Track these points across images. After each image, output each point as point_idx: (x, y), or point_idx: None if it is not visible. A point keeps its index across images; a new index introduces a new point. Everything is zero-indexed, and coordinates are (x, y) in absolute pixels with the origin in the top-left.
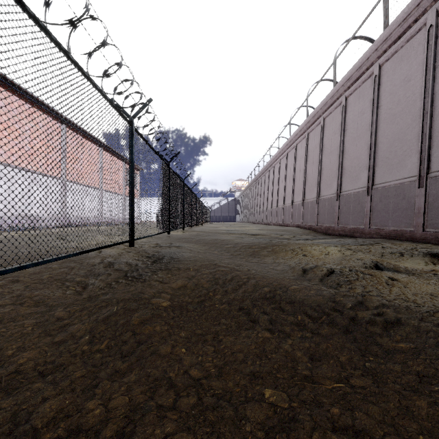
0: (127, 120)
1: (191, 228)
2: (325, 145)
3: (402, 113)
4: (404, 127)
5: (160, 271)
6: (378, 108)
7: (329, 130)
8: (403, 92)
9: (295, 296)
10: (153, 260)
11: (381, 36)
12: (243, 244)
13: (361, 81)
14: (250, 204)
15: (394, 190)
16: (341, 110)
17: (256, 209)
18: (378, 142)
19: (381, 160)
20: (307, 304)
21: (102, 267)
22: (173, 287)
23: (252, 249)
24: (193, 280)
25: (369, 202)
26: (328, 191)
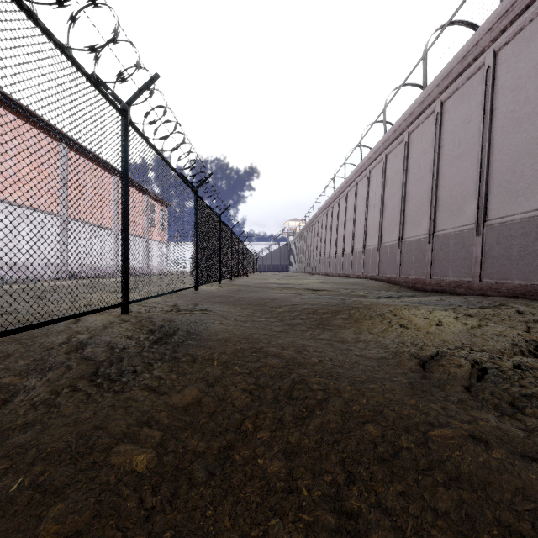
0: (116, 105)
1: (231, 280)
2: (411, 169)
3: (532, 116)
4: (536, 136)
5: (160, 363)
6: (492, 111)
7: (417, 149)
8: (534, 86)
9: (457, 464)
10: (157, 338)
11: (499, 8)
12: (304, 306)
13: (465, 77)
14: (308, 250)
15: (521, 227)
16: (435, 120)
17: (316, 256)
18: (492, 160)
19: (498, 184)
20: (502, 501)
21: (63, 352)
22: (175, 405)
23: (318, 315)
24: (216, 388)
25: (479, 245)
26: (415, 231)
